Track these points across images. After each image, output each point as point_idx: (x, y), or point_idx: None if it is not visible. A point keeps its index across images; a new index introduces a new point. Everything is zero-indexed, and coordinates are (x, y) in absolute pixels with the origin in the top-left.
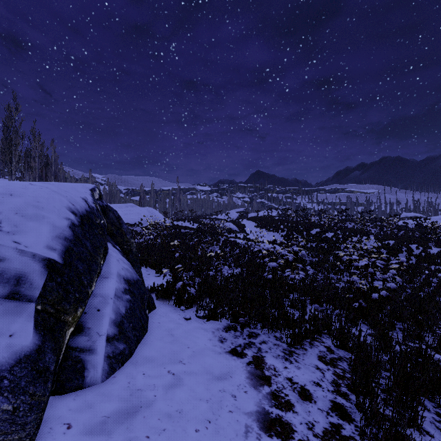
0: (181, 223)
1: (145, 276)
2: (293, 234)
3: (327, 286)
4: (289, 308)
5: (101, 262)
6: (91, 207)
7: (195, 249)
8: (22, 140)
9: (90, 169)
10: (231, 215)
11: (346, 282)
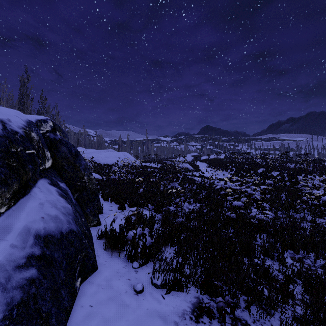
0: (148, 164)
1: (106, 213)
2: (240, 173)
3: (294, 226)
4: (262, 256)
5: (1, 209)
6: (12, 130)
7: (158, 185)
8: (31, 102)
9: (83, 125)
10: (187, 158)
11: (310, 222)
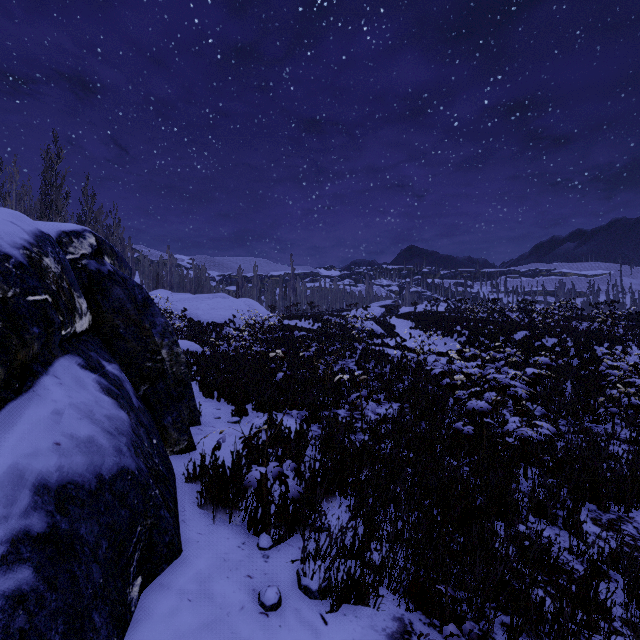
0: (295, 323)
1: (208, 423)
2: (479, 340)
3: (596, 452)
4: (531, 517)
5: None
6: None
7: (314, 365)
8: (66, 201)
9: (168, 246)
10: (371, 310)
11: (626, 442)
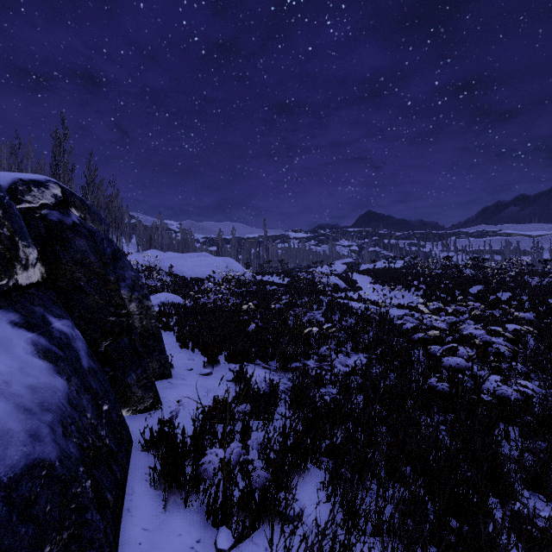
0: (268, 278)
1: (179, 375)
2: (436, 294)
3: None
4: (525, 491)
5: None
6: None
7: (284, 317)
8: (71, 174)
9: (159, 213)
10: (335, 267)
11: None
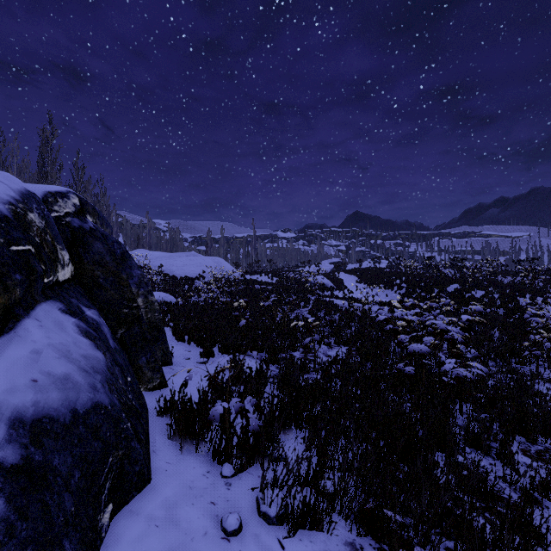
0: (256, 277)
1: (179, 363)
2: (416, 292)
3: (523, 390)
4: (467, 448)
5: None
6: None
7: (272, 313)
8: (59, 173)
9: (147, 212)
10: (322, 267)
11: (549, 381)
